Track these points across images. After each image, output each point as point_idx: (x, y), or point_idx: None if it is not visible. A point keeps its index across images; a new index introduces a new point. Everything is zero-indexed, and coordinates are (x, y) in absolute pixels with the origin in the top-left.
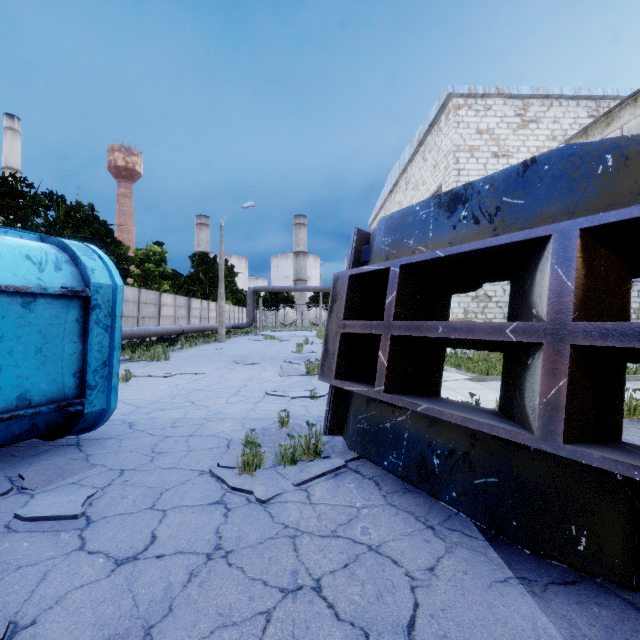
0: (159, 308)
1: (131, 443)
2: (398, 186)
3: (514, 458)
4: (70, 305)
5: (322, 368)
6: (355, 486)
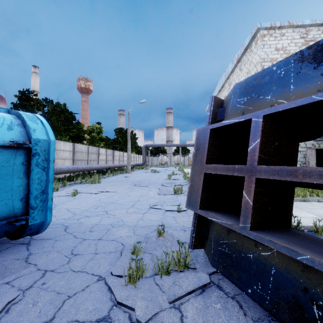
0: (98, 155)
1: (60, 244)
2: (224, 87)
3: None
4: (17, 153)
5: (189, 199)
6: (221, 307)
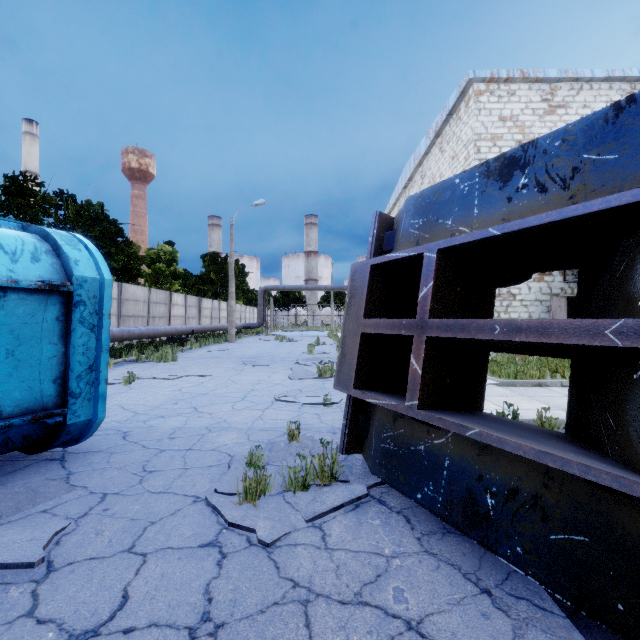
0: (169, 308)
1: (121, 458)
2: (413, 181)
3: (616, 511)
4: (49, 301)
5: (338, 375)
6: (381, 523)
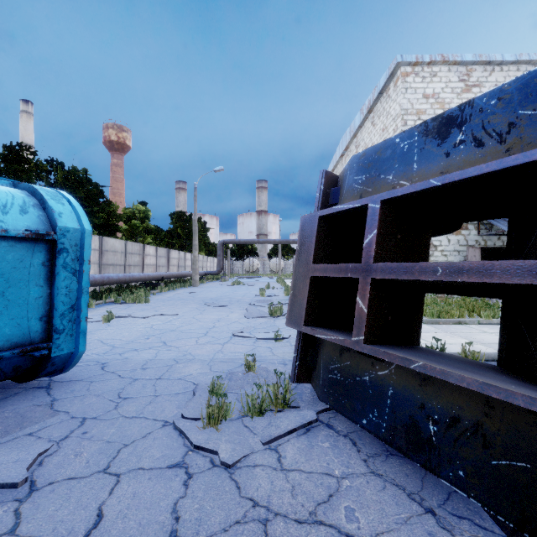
0: (143, 258)
1: (99, 386)
2: (349, 150)
3: None
4: (35, 248)
5: (290, 313)
6: (330, 446)
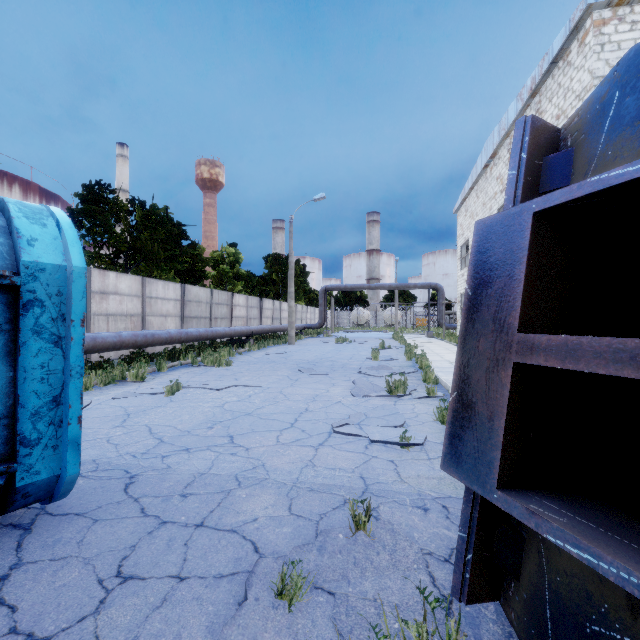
0: (231, 309)
1: (100, 536)
2: (496, 157)
3: None
4: None
5: (453, 444)
6: None
